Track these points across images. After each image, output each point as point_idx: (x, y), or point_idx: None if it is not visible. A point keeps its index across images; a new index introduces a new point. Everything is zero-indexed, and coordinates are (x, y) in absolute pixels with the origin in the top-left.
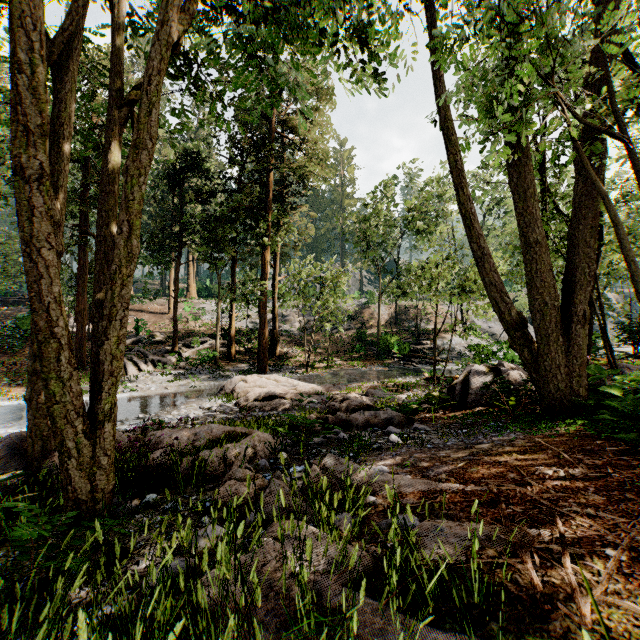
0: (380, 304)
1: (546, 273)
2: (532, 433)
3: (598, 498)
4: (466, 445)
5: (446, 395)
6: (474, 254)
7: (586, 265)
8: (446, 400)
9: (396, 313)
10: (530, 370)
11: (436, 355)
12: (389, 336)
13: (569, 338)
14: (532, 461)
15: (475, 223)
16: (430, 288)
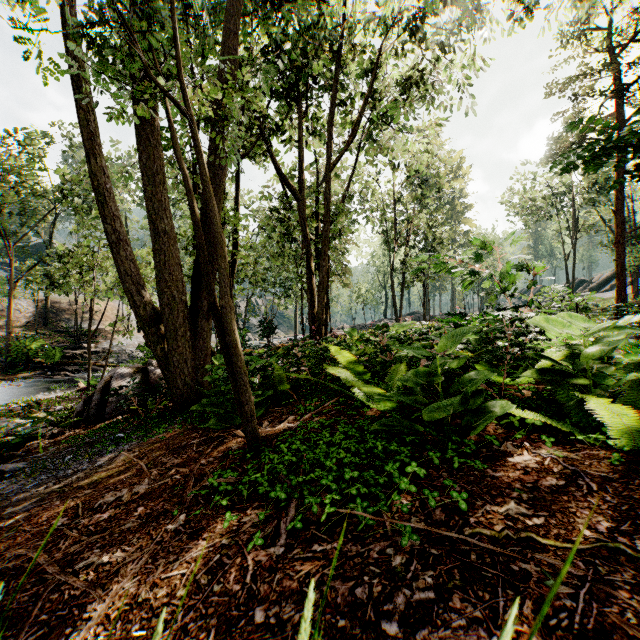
0: (13, 296)
1: (174, 266)
2: (149, 438)
3: (137, 523)
4: (49, 483)
5: (81, 409)
6: (108, 237)
7: (210, 264)
8: (81, 415)
9: (47, 310)
10: (163, 367)
11: (102, 359)
12: (29, 340)
13: (196, 332)
14: (112, 484)
15: (109, 201)
16: (82, 279)
